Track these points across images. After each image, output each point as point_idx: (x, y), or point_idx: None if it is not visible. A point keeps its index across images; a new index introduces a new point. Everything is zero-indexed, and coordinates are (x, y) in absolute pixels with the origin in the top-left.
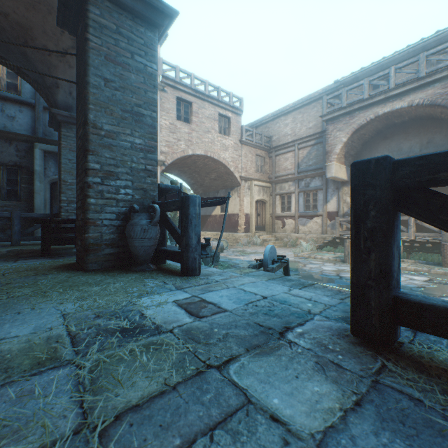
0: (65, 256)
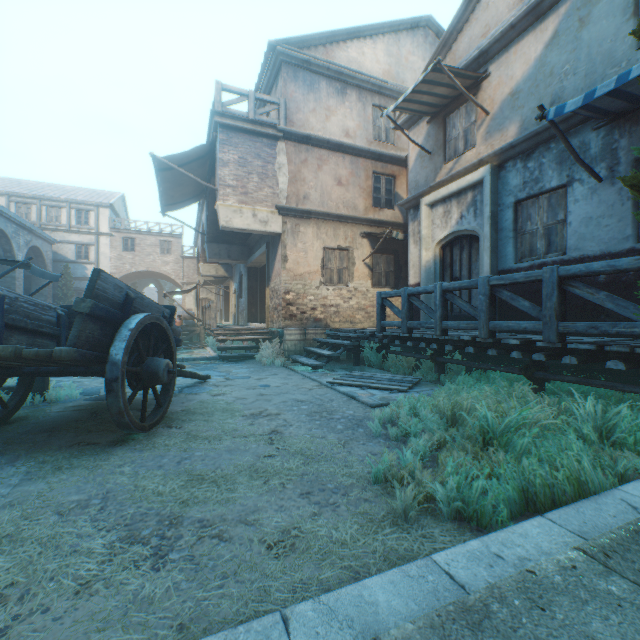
0: None
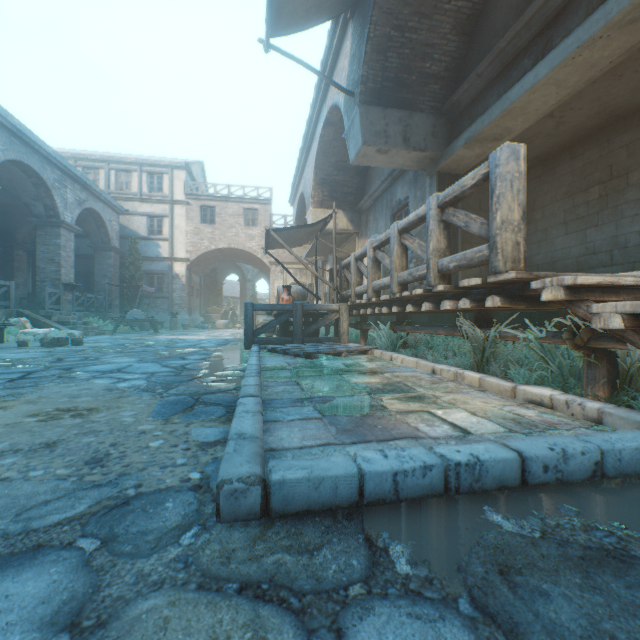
0: None
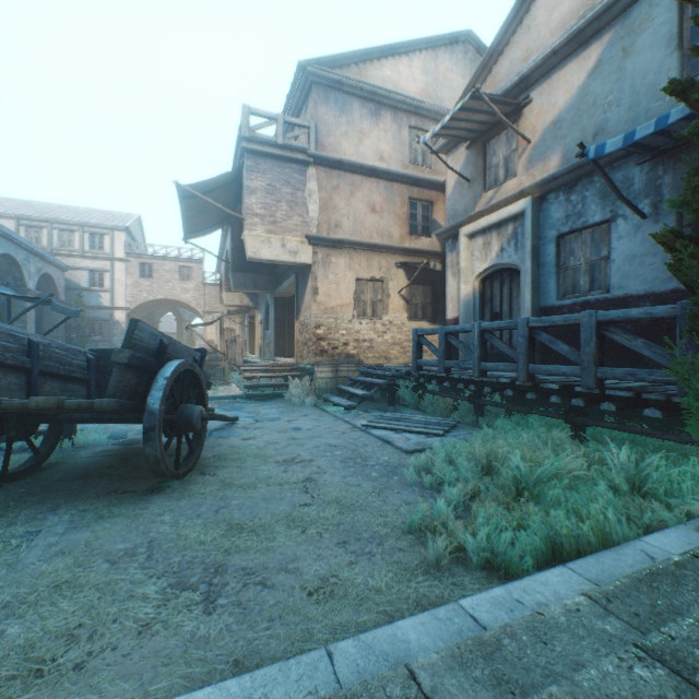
0: None
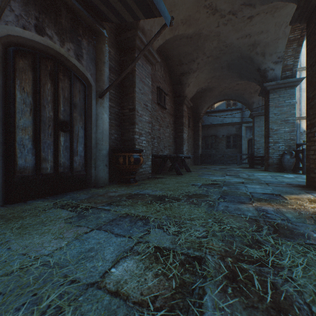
0: (259, 169)
